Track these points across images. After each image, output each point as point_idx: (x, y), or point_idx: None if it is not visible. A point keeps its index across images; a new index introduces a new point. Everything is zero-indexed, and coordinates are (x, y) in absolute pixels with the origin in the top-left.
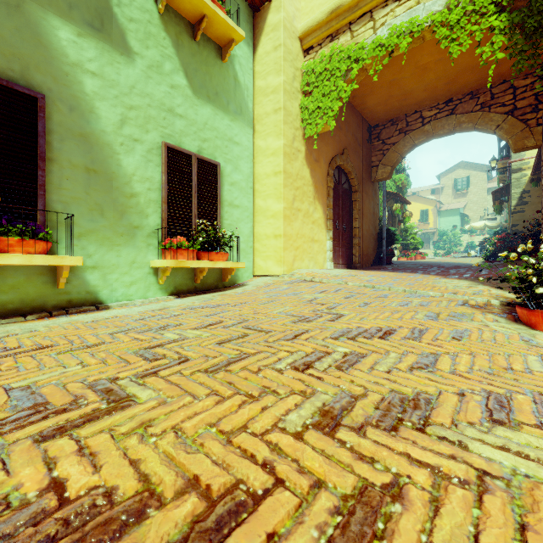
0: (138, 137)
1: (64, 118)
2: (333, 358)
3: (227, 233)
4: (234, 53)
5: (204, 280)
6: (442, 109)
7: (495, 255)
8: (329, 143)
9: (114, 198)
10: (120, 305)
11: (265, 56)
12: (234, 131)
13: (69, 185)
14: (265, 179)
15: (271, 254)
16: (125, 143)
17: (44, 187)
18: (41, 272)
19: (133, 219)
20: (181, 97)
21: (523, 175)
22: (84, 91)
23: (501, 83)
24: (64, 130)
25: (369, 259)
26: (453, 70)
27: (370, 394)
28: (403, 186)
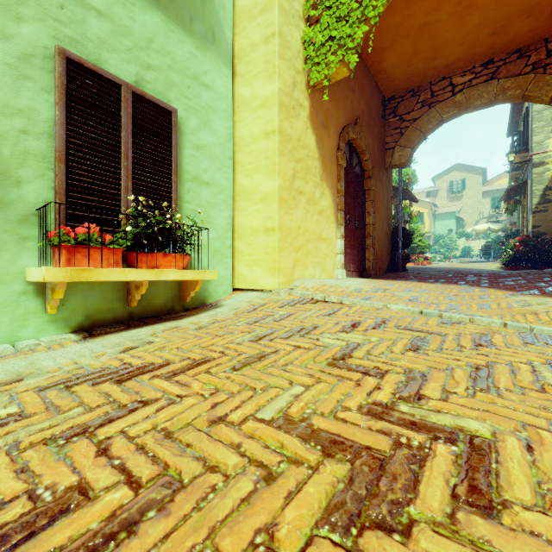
0: None
1: None
2: None
3: (190, 224)
4: None
5: (147, 300)
6: (479, 72)
7: (516, 260)
8: (340, 106)
9: None
10: None
11: None
12: (202, 66)
13: None
14: (250, 144)
15: (259, 258)
16: None
17: None
18: None
19: None
20: None
21: (546, 169)
22: None
23: None
24: None
25: (383, 264)
26: (505, 11)
27: None
28: (408, 182)
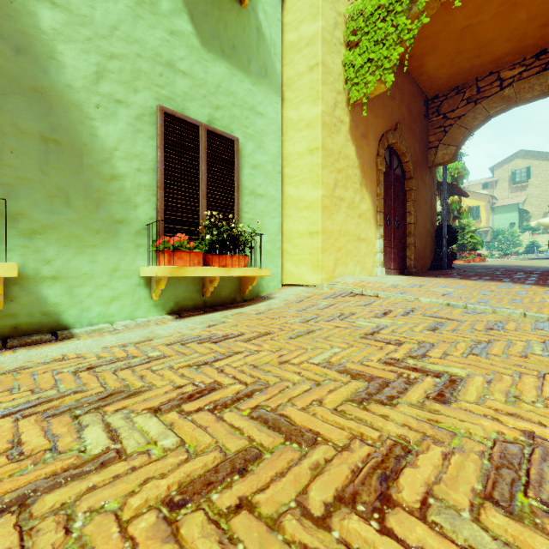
0: (123, 98)
1: (6, 63)
2: None
3: (248, 230)
4: None
5: (216, 292)
6: (530, 64)
7: None
8: (379, 115)
9: (85, 180)
10: (91, 331)
11: (297, 0)
12: (257, 99)
13: (15, 160)
14: (297, 160)
15: (304, 258)
16: (103, 105)
17: None
18: None
19: (115, 210)
20: (185, 47)
21: None
22: (39, 26)
23: None
24: (7, 80)
25: (426, 262)
26: None
27: None
28: (458, 176)
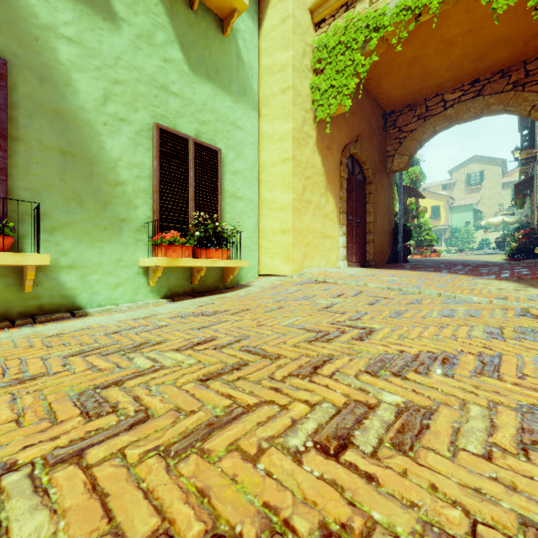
0: (125, 117)
1: (32, 90)
2: (380, 419)
3: (229, 228)
4: (237, 26)
5: (202, 280)
6: (467, 90)
7: (520, 252)
8: (342, 129)
9: (95, 186)
10: (102, 310)
11: (271, 30)
12: (237, 114)
13: (40, 169)
14: (271, 168)
15: (278, 252)
16: (110, 123)
17: (6, 171)
18: (4, 273)
19: (119, 211)
20: (176, 72)
21: None
22: (58, 59)
23: (537, 58)
24: (33, 104)
25: (384, 256)
26: (483, 44)
27: (484, 534)
28: (417, 179)
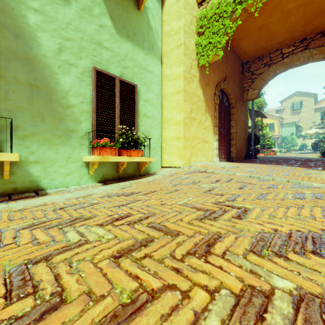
0: (73, 62)
1: (10, 43)
2: (280, 312)
3: (142, 136)
4: (147, 5)
5: (125, 170)
6: (298, 46)
7: None
8: (215, 72)
9: (53, 108)
10: (57, 191)
11: (170, 8)
12: (147, 62)
13: (15, 97)
14: (170, 97)
15: (174, 152)
16: (63, 66)
17: None
18: None
19: (69, 124)
20: (108, 34)
21: None
22: (27, 23)
23: None
24: (10, 52)
25: (242, 154)
26: (310, 14)
27: None
28: (261, 106)
